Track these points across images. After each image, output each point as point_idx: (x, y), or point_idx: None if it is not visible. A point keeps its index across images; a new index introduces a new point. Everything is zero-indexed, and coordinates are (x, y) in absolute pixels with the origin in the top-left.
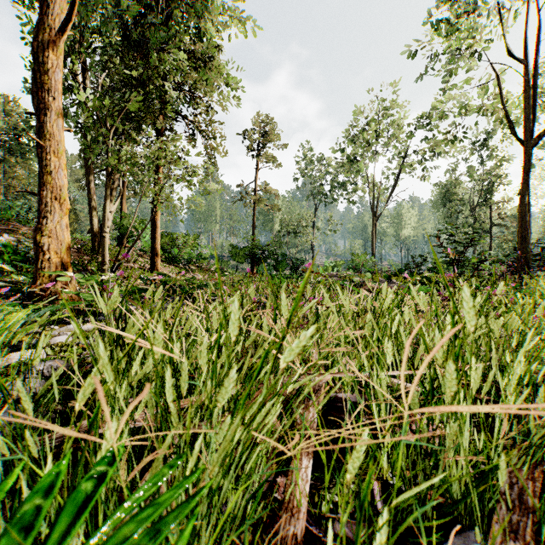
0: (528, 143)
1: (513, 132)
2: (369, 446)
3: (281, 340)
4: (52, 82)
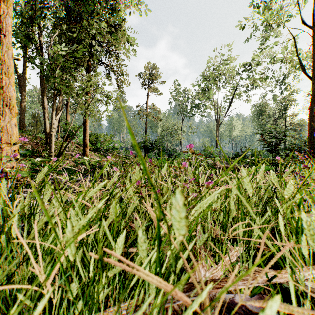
0: (314, 77)
1: (303, 71)
2: None
3: None
4: (4, 24)
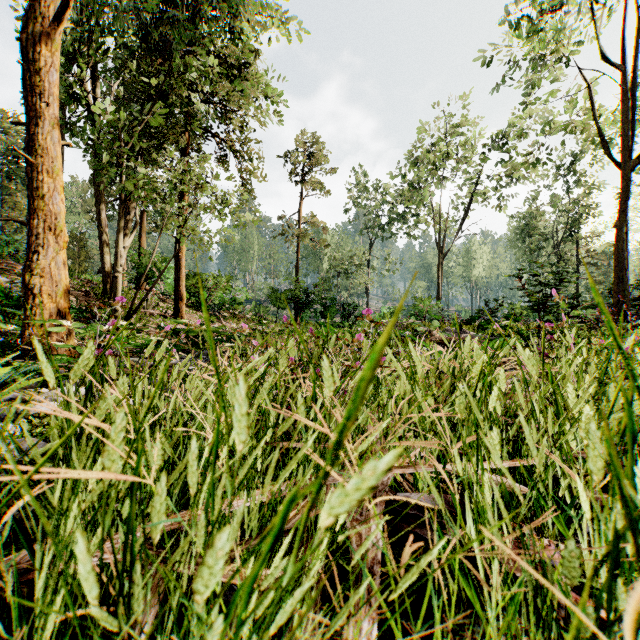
0: (626, 165)
1: (607, 152)
2: (462, 589)
3: (325, 476)
4: (45, 84)
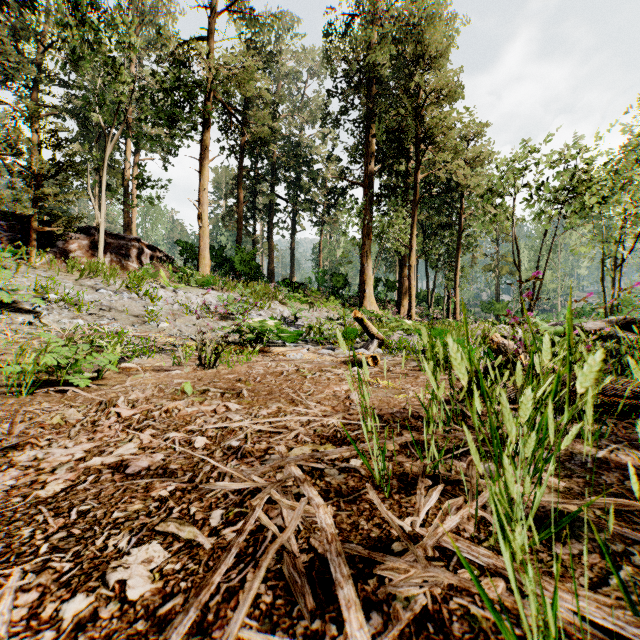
0: None
1: None
2: None
3: None
4: (457, 282)
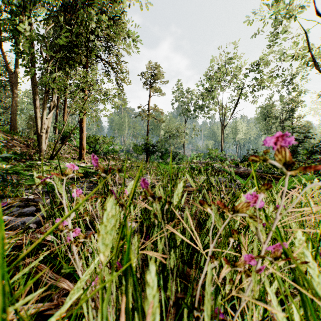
0: None
1: (317, 68)
2: None
3: None
4: None
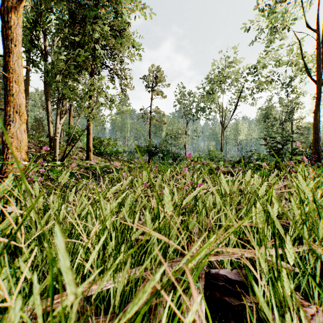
0: (319, 81)
1: (309, 75)
2: None
3: None
4: (14, 34)
